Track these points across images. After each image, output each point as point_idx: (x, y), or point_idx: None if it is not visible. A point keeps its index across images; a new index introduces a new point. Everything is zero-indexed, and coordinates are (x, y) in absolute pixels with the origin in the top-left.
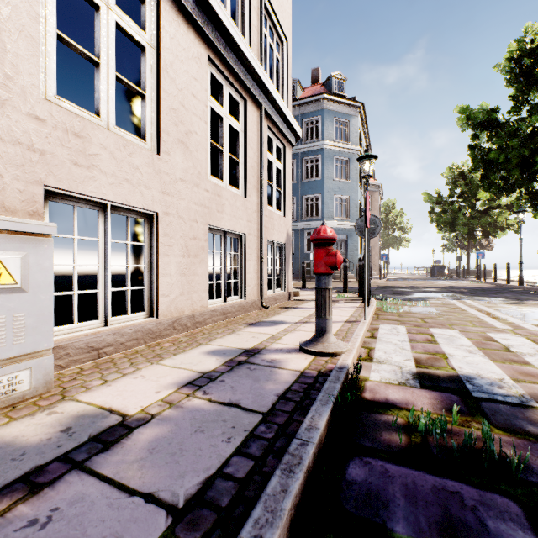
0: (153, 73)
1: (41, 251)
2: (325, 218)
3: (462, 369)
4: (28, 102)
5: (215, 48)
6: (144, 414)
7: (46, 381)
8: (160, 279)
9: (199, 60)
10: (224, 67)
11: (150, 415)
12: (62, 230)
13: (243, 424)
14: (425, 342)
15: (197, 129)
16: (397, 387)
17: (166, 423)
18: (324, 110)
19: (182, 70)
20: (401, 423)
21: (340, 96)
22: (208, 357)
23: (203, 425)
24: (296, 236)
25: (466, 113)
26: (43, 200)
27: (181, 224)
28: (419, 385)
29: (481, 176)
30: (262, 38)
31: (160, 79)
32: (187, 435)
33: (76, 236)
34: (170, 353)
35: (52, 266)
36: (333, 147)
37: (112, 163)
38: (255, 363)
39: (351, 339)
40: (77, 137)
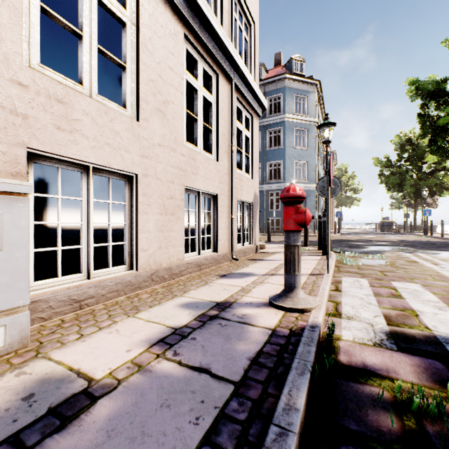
0: (133, 47)
1: (16, 210)
2: (286, 180)
3: (437, 328)
4: (10, 69)
5: (190, 26)
6: (110, 378)
7: (22, 337)
8: (139, 235)
9: (176, 36)
10: (198, 44)
11: (116, 381)
12: (68, 193)
13: (213, 398)
14: (390, 296)
15: (173, 99)
16: (372, 349)
17: (131, 392)
18: (285, 88)
19: (160, 45)
20: (387, 397)
21: (299, 75)
22: (181, 310)
23: (169, 397)
24: (261, 197)
25: (415, 85)
26: (26, 161)
27: (159, 185)
28: (395, 347)
29: (429, 141)
30: (232, 19)
31: (139, 52)
32: (151, 410)
33: (59, 196)
34: (146, 305)
35: (28, 225)
36: (293, 119)
37: (93, 128)
38: (227, 318)
39: (318, 293)
40: (60, 103)
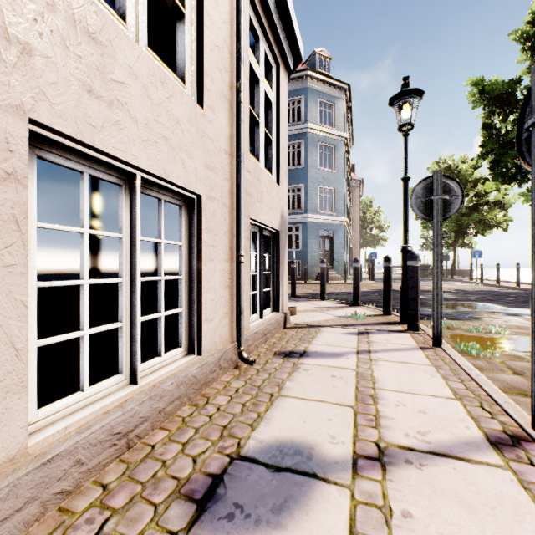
0: None
1: None
2: (309, 211)
3: None
4: None
5: None
6: None
7: None
8: None
9: None
10: None
11: None
12: None
13: None
14: None
15: None
16: None
17: None
18: (307, 89)
19: None
20: None
21: (325, 74)
22: None
23: None
24: None
25: (479, 87)
26: None
27: None
28: None
29: (490, 162)
30: None
31: None
32: None
33: None
34: None
35: None
36: (317, 132)
37: None
38: None
39: None
40: None
